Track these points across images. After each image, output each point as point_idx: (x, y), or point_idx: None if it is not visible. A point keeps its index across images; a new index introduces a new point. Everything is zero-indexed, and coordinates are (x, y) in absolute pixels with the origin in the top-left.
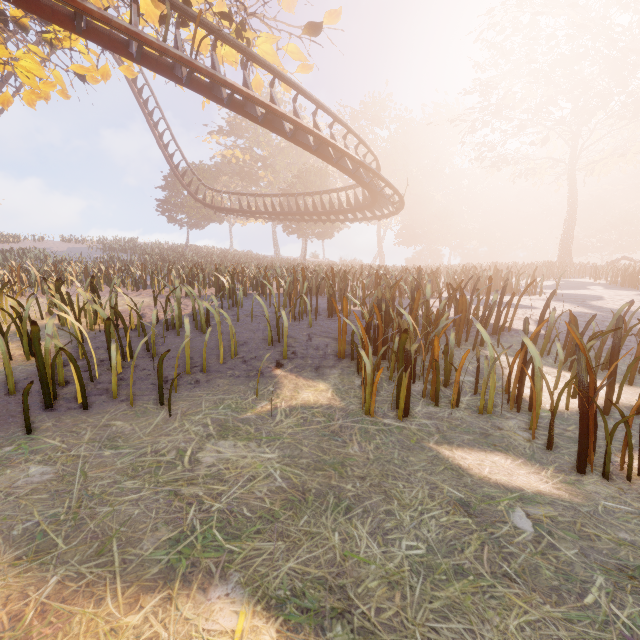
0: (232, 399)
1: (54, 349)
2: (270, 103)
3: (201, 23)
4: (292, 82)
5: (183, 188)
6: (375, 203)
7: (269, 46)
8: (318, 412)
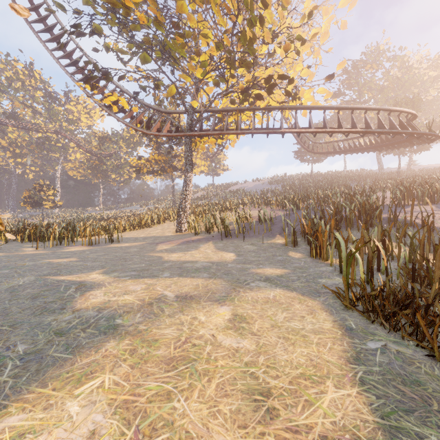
0: (259, 240)
1: (231, 227)
2: (300, 130)
3: (275, 109)
4: (319, 107)
5: (308, 140)
6: (412, 136)
7: (308, 95)
8: (275, 244)
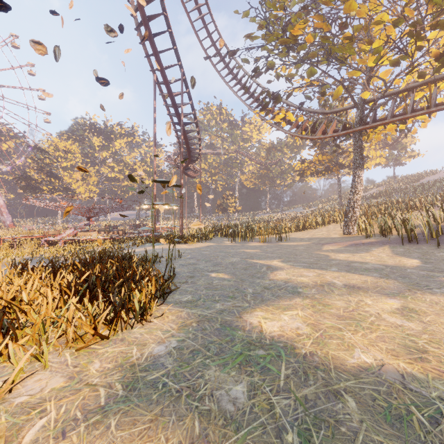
0: None
1: (419, 231)
2: None
3: None
4: None
5: None
6: None
7: None
8: None
